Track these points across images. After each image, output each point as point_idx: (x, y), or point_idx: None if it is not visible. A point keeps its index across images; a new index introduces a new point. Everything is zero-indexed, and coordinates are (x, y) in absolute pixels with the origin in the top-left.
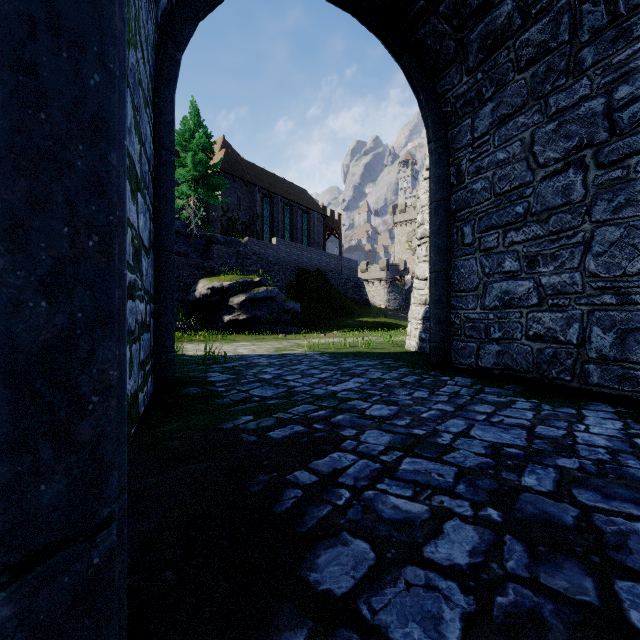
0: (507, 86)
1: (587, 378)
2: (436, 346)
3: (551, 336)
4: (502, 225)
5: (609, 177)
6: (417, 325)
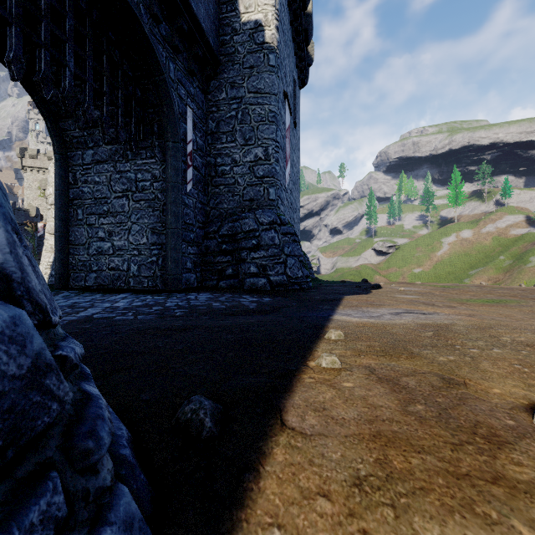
0: (100, 147)
1: (130, 284)
2: (60, 276)
3: (118, 268)
4: (98, 214)
5: (136, 206)
6: (48, 266)
